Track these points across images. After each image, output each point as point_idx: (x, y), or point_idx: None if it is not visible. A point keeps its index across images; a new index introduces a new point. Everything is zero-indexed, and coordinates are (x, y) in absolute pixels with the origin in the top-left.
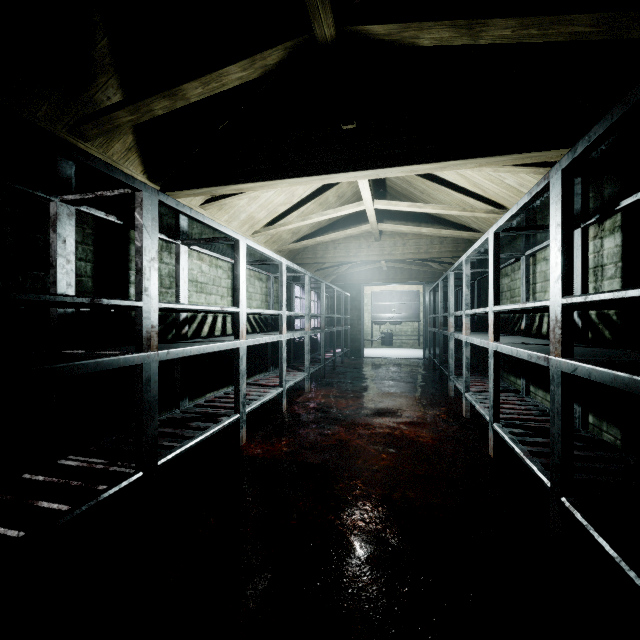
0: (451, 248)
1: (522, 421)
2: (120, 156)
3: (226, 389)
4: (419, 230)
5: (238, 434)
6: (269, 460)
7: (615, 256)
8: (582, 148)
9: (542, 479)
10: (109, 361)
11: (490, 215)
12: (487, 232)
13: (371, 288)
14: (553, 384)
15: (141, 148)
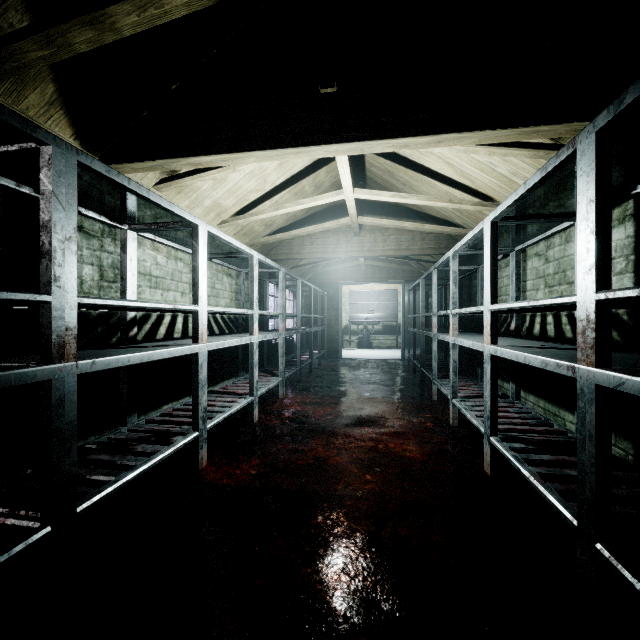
0: (433, 245)
1: (519, 432)
2: (39, 112)
3: (187, 399)
4: (401, 224)
5: (197, 455)
6: (233, 488)
7: (626, 248)
8: (634, 96)
9: (564, 514)
10: None
11: (478, 207)
12: (482, 222)
13: (349, 287)
14: (582, 400)
15: (68, 103)
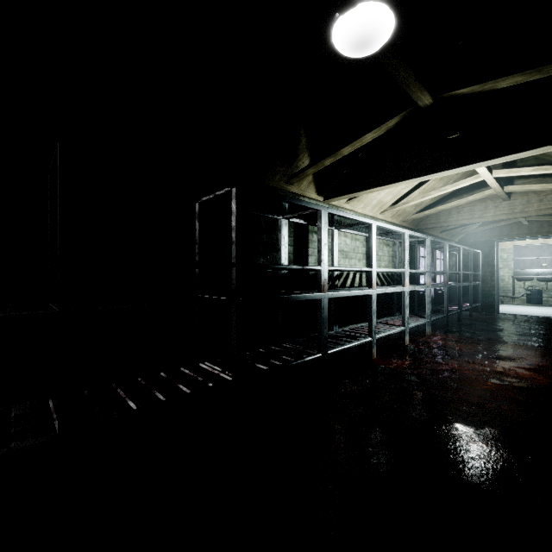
0: None
1: None
2: (305, 187)
3: (362, 324)
4: None
5: (371, 351)
6: (392, 369)
7: None
8: None
9: None
10: (308, 296)
11: None
12: None
13: (512, 242)
14: None
15: (315, 180)
